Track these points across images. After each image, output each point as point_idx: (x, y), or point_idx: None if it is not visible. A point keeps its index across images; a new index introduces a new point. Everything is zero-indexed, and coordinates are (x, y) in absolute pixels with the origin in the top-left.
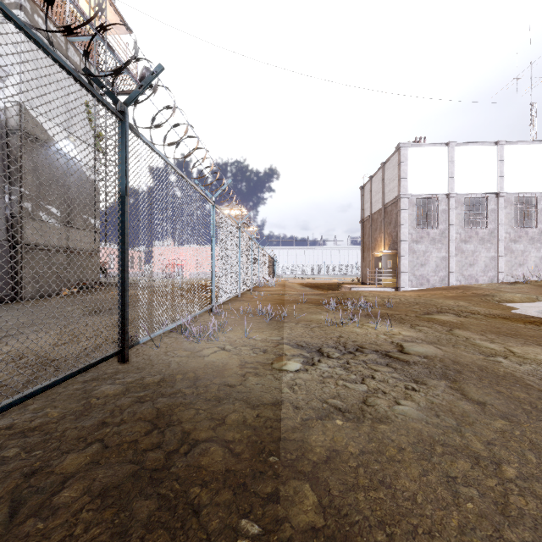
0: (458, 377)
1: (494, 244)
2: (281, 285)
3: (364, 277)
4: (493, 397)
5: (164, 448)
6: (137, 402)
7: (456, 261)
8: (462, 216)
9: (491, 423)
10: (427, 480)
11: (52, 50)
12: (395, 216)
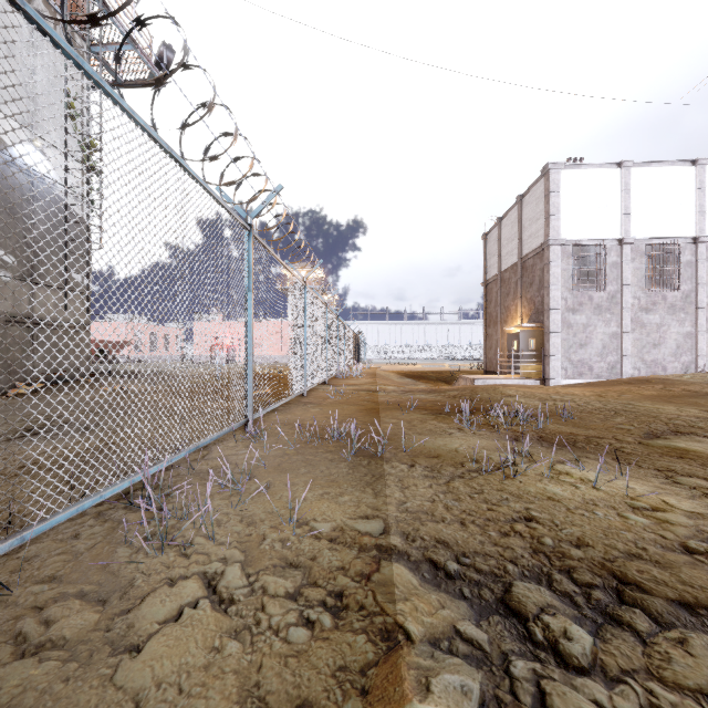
0: None
1: (690, 314)
2: (371, 375)
3: (489, 363)
4: None
5: None
6: None
7: (632, 339)
8: (642, 272)
9: None
10: None
11: None
12: (539, 273)
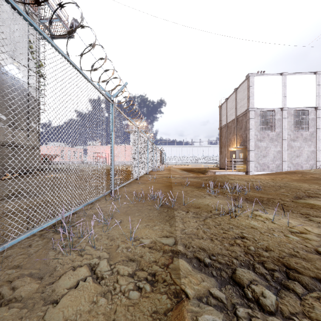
0: None
1: (313, 142)
2: (168, 170)
3: (222, 164)
4: None
5: None
6: None
7: (287, 153)
8: (292, 123)
9: None
10: None
11: None
12: (244, 123)
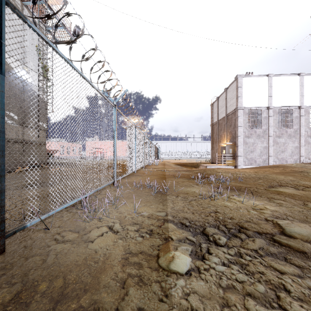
0: None
1: (297, 138)
2: (162, 164)
3: (213, 159)
4: None
5: None
6: None
7: (273, 149)
8: (277, 120)
9: None
10: None
11: None
12: (234, 121)
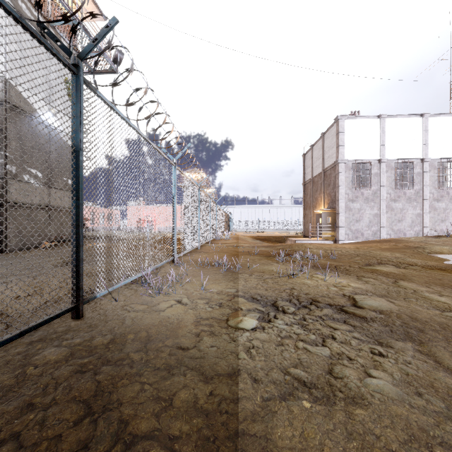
0: (423, 337)
1: (419, 202)
2: (235, 238)
3: (306, 231)
4: None
5: (92, 449)
6: (77, 373)
7: (386, 217)
8: (392, 178)
9: None
10: None
11: None
12: (333, 178)
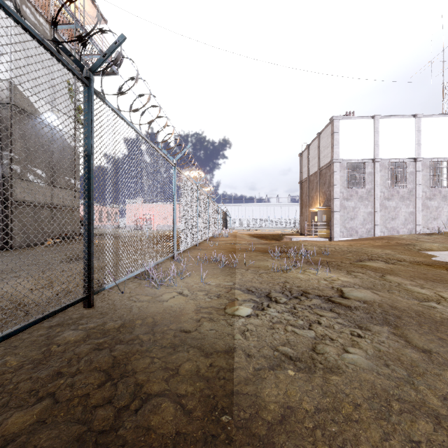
0: (399, 322)
1: (412, 201)
2: (233, 236)
3: (302, 229)
4: (437, 345)
5: (115, 403)
6: (95, 350)
7: (380, 215)
8: (386, 177)
9: (442, 374)
10: (389, 446)
11: (13, 11)
12: (328, 177)
